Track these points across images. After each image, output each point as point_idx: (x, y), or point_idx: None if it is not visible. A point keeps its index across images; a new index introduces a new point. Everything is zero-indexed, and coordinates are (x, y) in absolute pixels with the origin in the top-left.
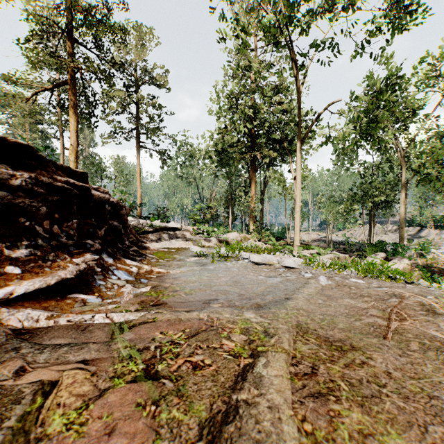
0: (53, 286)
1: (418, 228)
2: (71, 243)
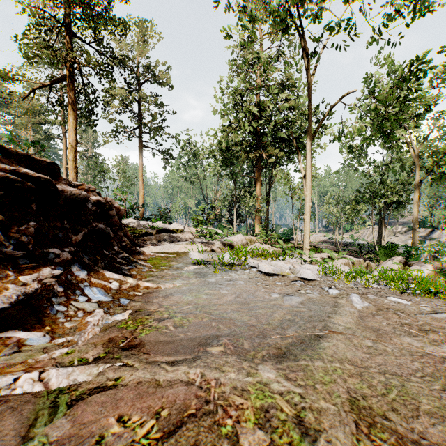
0: None
1: (429, 229)
2: (19, 254)
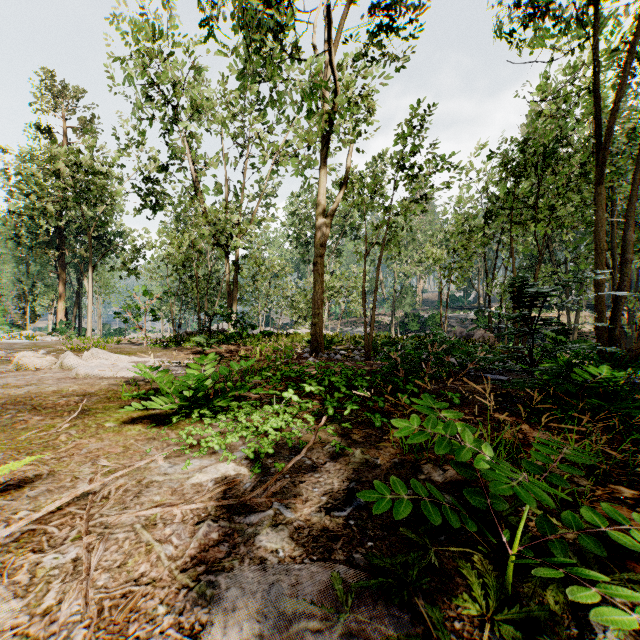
0: None
1: None
2: None
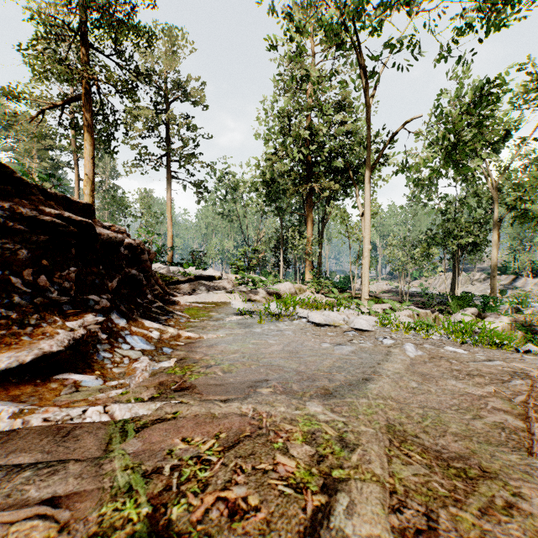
0: (29, 364)
1: (512, 277)
2: (64, 300)
